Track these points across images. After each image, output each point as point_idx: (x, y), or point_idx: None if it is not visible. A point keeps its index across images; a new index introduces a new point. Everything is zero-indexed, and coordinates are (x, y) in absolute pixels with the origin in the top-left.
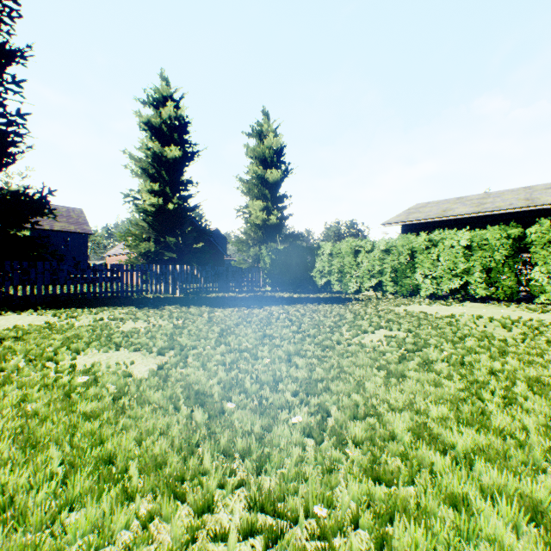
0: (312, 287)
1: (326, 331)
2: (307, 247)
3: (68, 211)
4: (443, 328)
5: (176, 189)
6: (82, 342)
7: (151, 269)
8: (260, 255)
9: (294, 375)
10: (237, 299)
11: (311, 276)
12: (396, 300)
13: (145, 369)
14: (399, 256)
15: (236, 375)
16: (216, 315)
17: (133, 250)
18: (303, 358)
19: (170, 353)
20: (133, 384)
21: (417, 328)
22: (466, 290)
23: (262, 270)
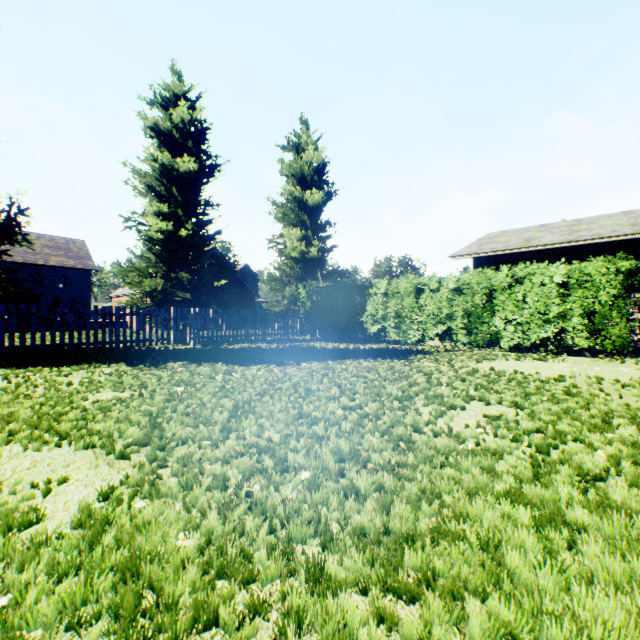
0: (362, 336)
1: (393, 406)
2: (356, 285)
3: (67, 243)
4: (564, 400)
5: (191, 213)
6: (8, 429)
7: (156, 312)
8: (297, 295)
9: (355, 519)
10: (267, 351)
11: (361, 322)
12: (473, 354)
13: (81, 497)
14: (473, 296)
15: (241, 523)
16: (233, 378)
17: (135, 289)
18: (366, 470)
19: (142, 453)
20: (17, 556)
21: (527, 400)
22: (560, 340)
23: (299, 314)
